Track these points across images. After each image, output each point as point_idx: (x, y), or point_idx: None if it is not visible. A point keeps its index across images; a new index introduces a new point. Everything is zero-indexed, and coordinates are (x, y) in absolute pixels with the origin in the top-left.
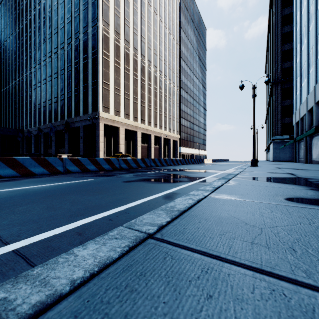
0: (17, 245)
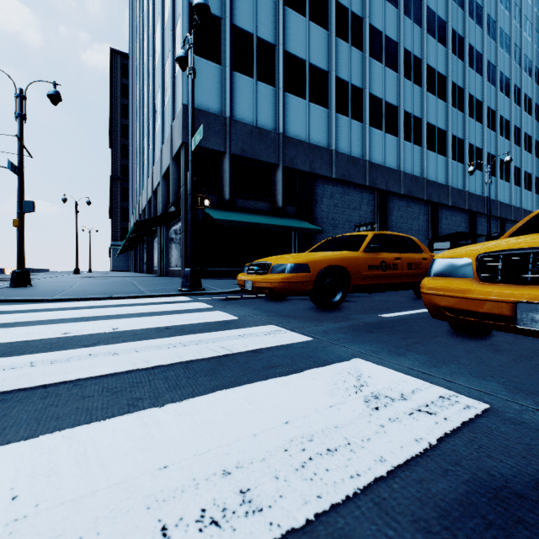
0: (2, 284)
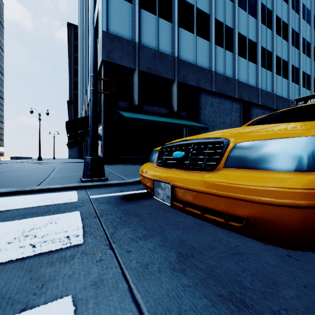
0: None
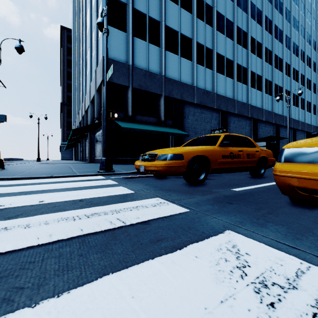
0: None
